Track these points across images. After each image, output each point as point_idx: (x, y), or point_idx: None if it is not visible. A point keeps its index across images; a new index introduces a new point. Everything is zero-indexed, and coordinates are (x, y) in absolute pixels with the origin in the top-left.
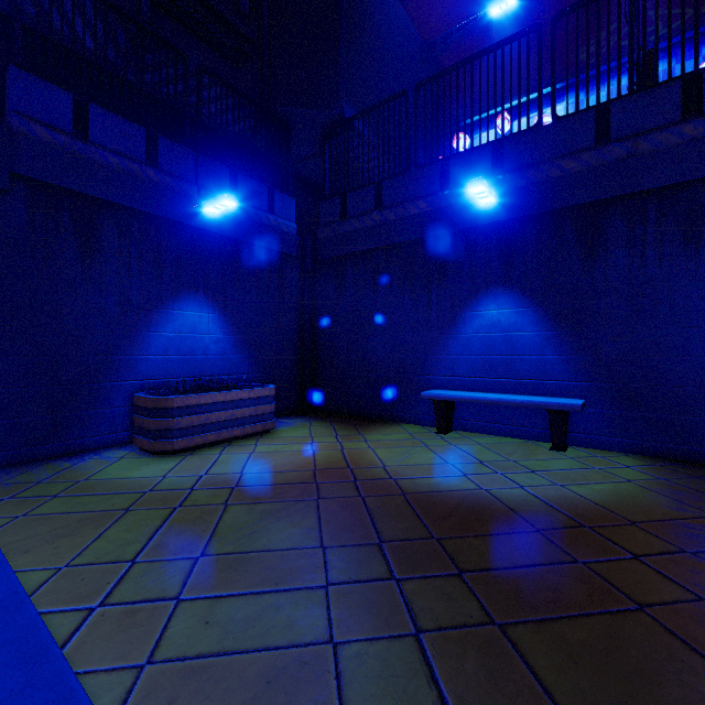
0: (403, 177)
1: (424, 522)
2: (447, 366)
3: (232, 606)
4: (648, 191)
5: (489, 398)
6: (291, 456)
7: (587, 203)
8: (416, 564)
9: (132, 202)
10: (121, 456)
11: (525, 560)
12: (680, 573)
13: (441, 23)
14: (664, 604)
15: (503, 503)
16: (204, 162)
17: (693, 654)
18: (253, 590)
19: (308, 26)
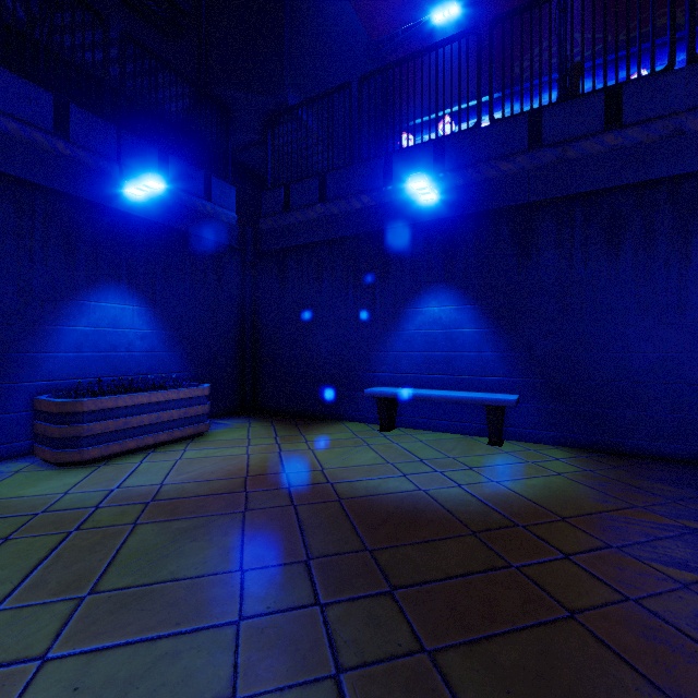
0: (347, 171)
1: (358, 532)
2: (391, 363)
3: (115, 661)
4: (575, 195)
5: (430, 394)
6: (222, 462)
7: (521, 204)
8: (345, 583)
9: (35, 176)
10: (17, 470)
11: (460, 568)
12: (607, 571)
13: (388, 24)
14: (594, 608)
15: (441, 505)
16: (128, 138)
17: (623, 666)
18: (147, 636)
19: (250, 8)
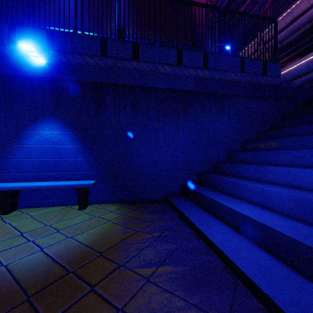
0: None
1: None
2: (14, 166)
3: None
4: (121, 85)
5: (40, 185)
6: None
7: (97, 82)
8: None
9: None
10: None
11: None
12: (113, 289)
13: None
14: None
15: (13, 276)
16: None
17: None
18: None
19: None
